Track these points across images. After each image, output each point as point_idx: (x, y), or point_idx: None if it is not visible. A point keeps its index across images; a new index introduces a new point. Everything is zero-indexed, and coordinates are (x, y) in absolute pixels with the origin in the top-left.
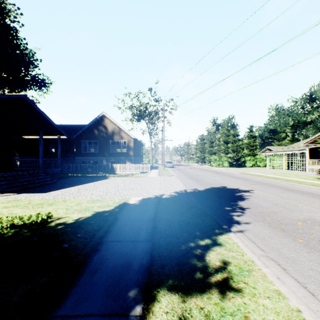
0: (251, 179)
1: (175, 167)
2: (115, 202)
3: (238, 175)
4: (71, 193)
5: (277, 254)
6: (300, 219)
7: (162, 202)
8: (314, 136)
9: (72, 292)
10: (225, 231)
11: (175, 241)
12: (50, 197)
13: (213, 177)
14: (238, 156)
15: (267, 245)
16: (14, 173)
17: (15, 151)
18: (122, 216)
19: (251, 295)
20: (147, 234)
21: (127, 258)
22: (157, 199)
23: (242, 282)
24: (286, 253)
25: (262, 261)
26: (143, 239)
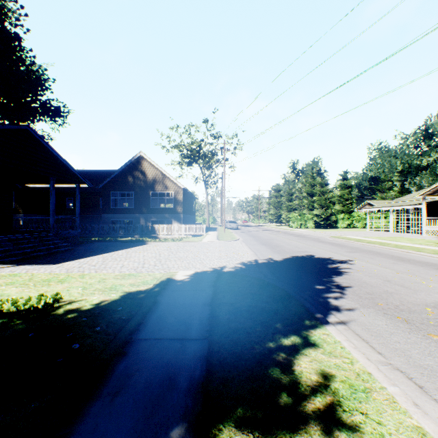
0: (347, 245)
1: (240, 229)
2: (155, 278)
3: (328, 240)
4: (92, 265)
5: (405, 361)
6: (428, 304)
7: (223, 277)
8: (434, 185)
9: (75, 432)
10: (320, 322)
11: (244, 339)
12: (62, 271)
13: (294, 242)
14: (327, 214)
15: (387, 345)
16: (12, 236)
17: (18, 206)
18: (164, 299)
19: (376, 437)
20: (201, 328)
21: (169, 369)
22: (216, 274)
23: (358, 412)
24: (418, 359)
25: (383, 372)
26: (196, 336)
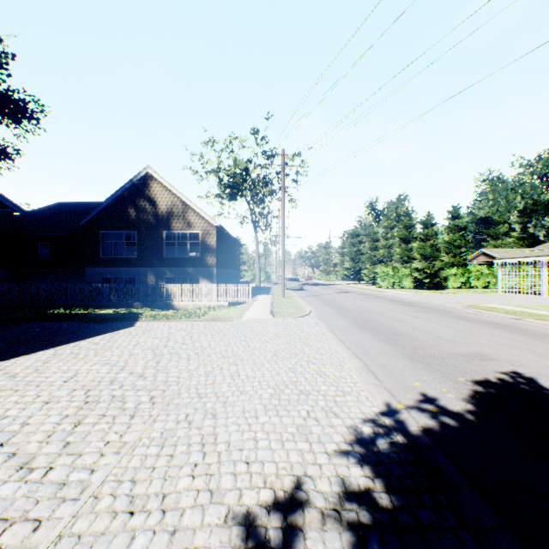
0: (536, 330)
1: (306, 290)
2: None
3: (471, 314)
4: None
5: None
6: None
7: None
8: None
9: None
10: None
11: None
12: None
13: (419, 322)
14: (434, 267)
15: None
16: None
17: None
18: None
19: None
20: None
21: None
22: None
23: None
24: None
25: None
26: None
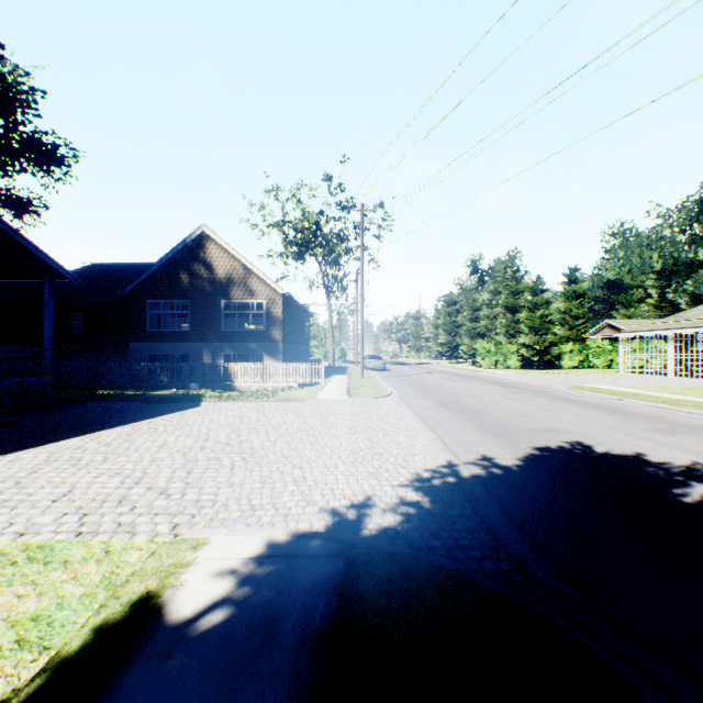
0: (629, 410)
1: (390, 370)
2: (107, 584)
3: (572, 394)
4: None
5: None
6: None
7: (367, 597)
8: None
9: None
10: None
11: None
12: None
13: (509, 402)
14: (544, 343)
15: None
16: None
17: None
18: None
19: None
20: None
21: None
22: (338, 561)
23: None
24: None
25: None
26: None
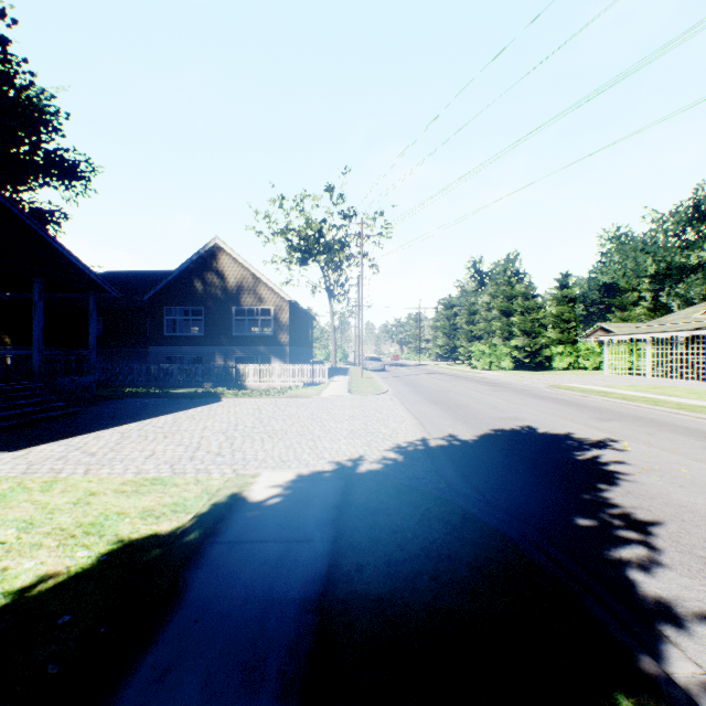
0: (587, 404)
1: (389, 371)
2: (207, 492)
3: (547, 392)
4: (89, 453)
5: None
6: None
7: (357, 493)
8: None
9: None
10: None
11: None
12: (15, 469)
13: (488, 398)
14: (535, 345)
15: None
16: None
17: (4, 333)
18: (199, 576)
19: None
20: None
21: None
22: (341, 481)
23: None
24: None
25: None
26: None
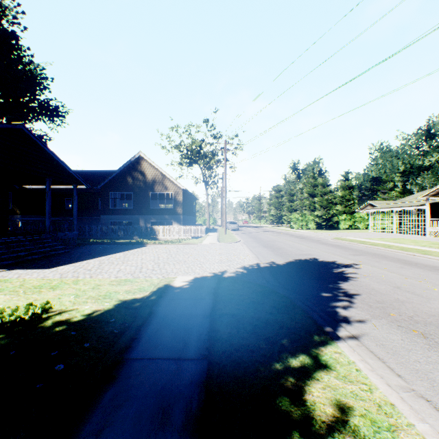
0: (351, 247)
1: (241, 230)
2: (153, 284)
3: (331, 241)
4: (88, 269)
5: (429, 386)
6: None
7: (224, 284)
8: (438, 186)
9: None
10: (330, 338)
11: (248, 360)
12: (56, 276)
13: (296, 244)
14: (329, 214)
15: (406, 366)
16: (6, 239)
17: (16, 207)
18: (160, 309)
19: None
20: (200, 345)
21: (163, 398)
22: (216, 280)
23: None
24: None
25: (406, 401)
26: (194, 355)
